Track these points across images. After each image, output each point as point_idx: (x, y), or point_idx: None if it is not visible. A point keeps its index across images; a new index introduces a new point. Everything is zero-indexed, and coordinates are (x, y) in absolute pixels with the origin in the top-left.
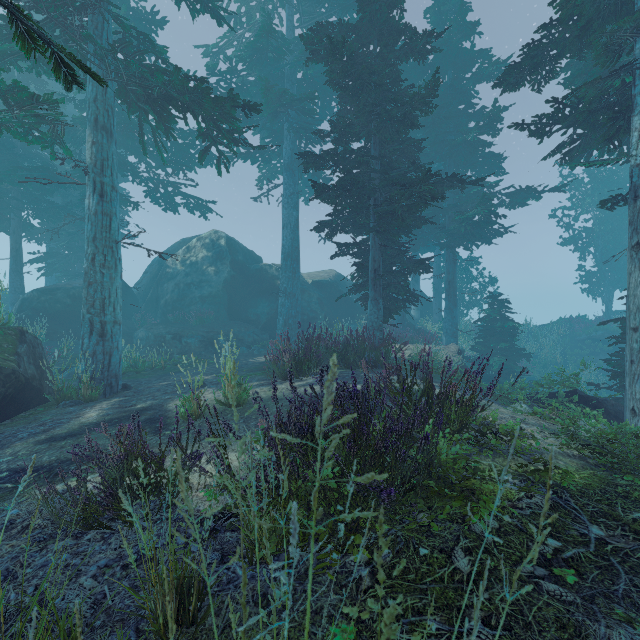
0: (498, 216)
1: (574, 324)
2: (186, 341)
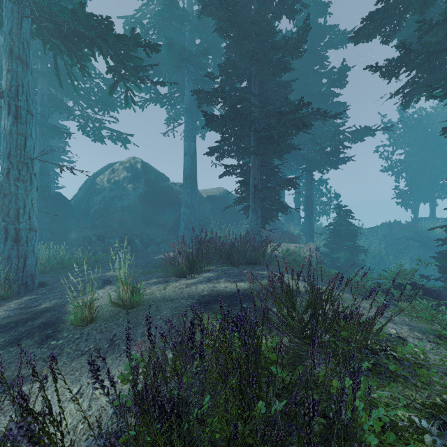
0: (345, 147)
1: (392, 227)
2: (108, 241)
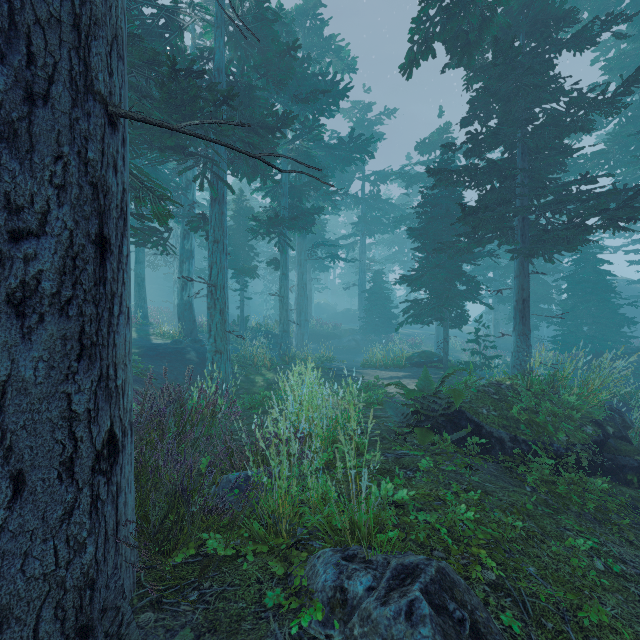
0: None
1: None
2: None
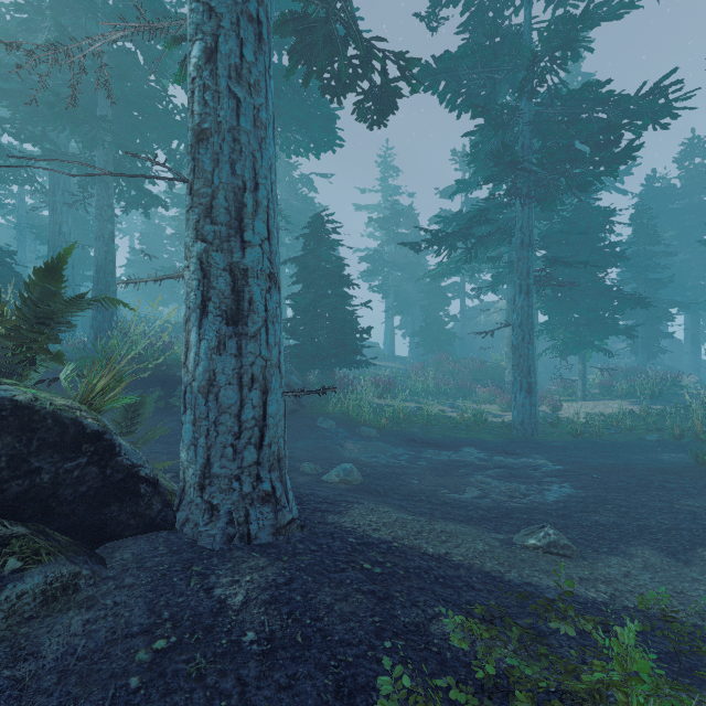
0: None
1: None
2: None
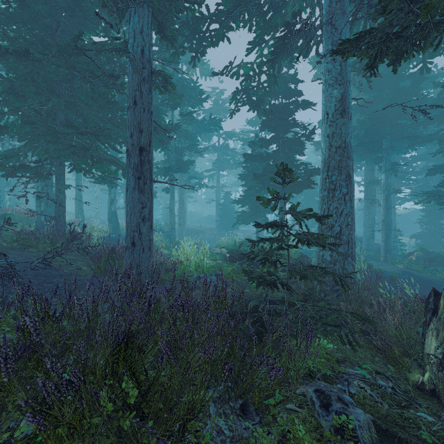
0: None
1: None
2: None
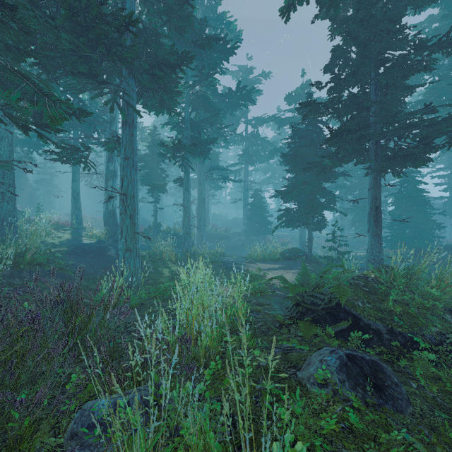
0: None
1: None
2: None
